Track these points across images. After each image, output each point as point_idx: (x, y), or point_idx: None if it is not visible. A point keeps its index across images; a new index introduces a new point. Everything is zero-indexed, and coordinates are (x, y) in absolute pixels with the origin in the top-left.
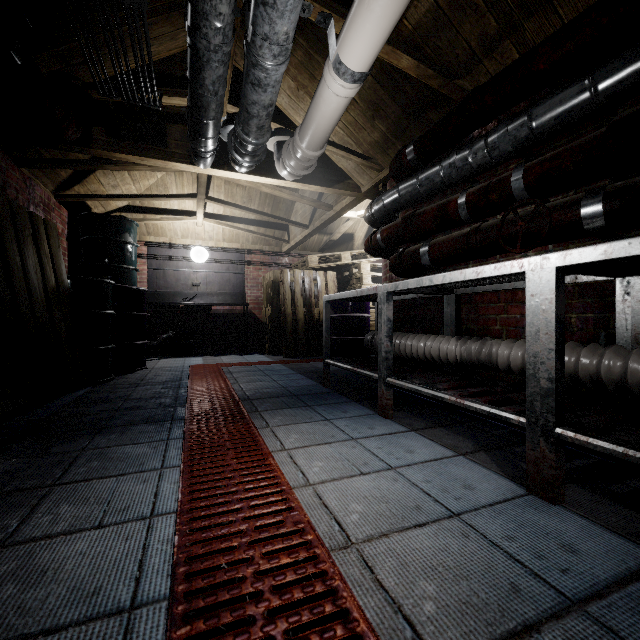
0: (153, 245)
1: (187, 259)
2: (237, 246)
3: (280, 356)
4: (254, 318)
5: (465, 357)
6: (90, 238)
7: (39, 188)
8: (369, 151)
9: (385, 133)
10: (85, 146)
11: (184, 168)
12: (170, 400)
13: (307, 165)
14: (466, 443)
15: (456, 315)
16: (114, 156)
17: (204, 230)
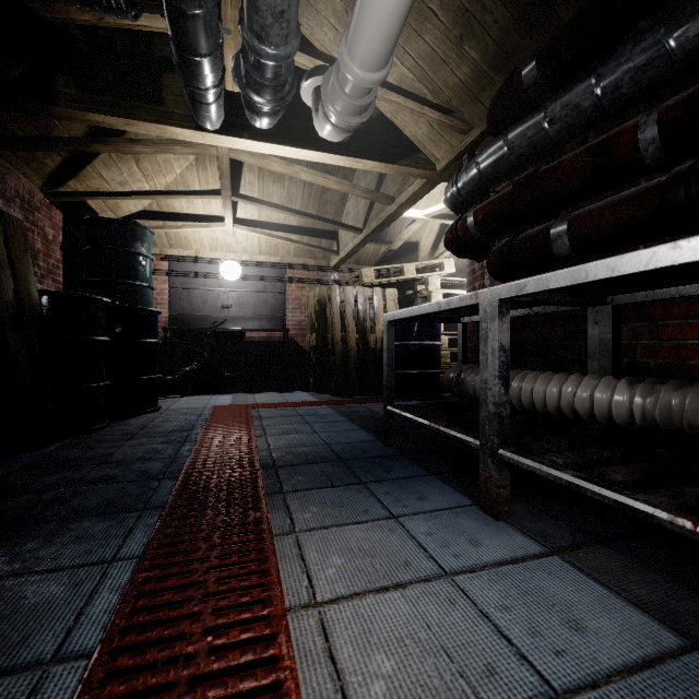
0: (176, 259)
1: (216, 276)
2: (276, 260)
3: (327, 394)
4: (296, 347)
5: (657, 418)
6: (93, 248)
7: (14, 178)
8: (451, 101)
9: (479, 64)
10: (46, 103)
11: (188, 137)
12: (161, 465)
13: (360, 104)
14: (684, 600)
15: (612, 340)
16: (90, 119)
17: (236, 240)
